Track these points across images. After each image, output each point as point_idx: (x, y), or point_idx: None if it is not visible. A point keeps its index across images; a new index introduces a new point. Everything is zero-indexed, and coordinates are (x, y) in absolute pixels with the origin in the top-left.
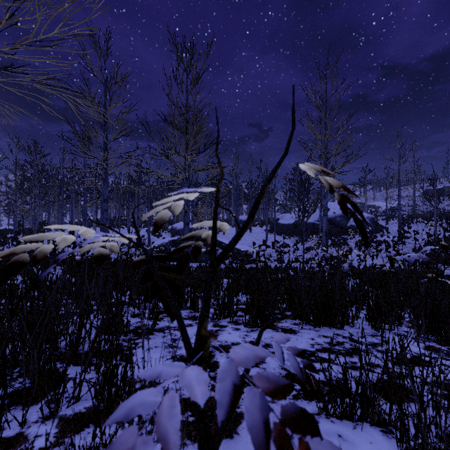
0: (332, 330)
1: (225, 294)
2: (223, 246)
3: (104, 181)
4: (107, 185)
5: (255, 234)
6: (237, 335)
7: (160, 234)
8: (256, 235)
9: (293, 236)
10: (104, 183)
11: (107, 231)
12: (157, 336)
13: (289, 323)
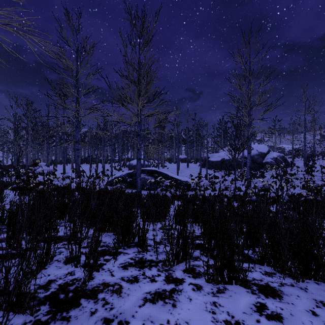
0: (322, 286)
1: (179, 235)
2: (168, 177)
3: (76, 127)
4: (78, 130)
5: (191, 168)
6: (201, 305)
7: (120, 168)
8: (192, 169)
9: (220, 170)
10: (76, 128)
11: (79, 166)
12: (83, 311)
13: (258, 271)
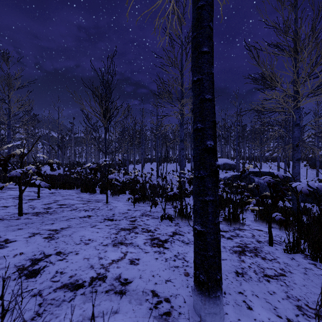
0: None
1: None
2: None
3: (181, 125)
4: (183, 128)
5: None
6: None
7: None
8: None
9: None
10: (181, 126)
11: (183, 166)
12: None
13: None
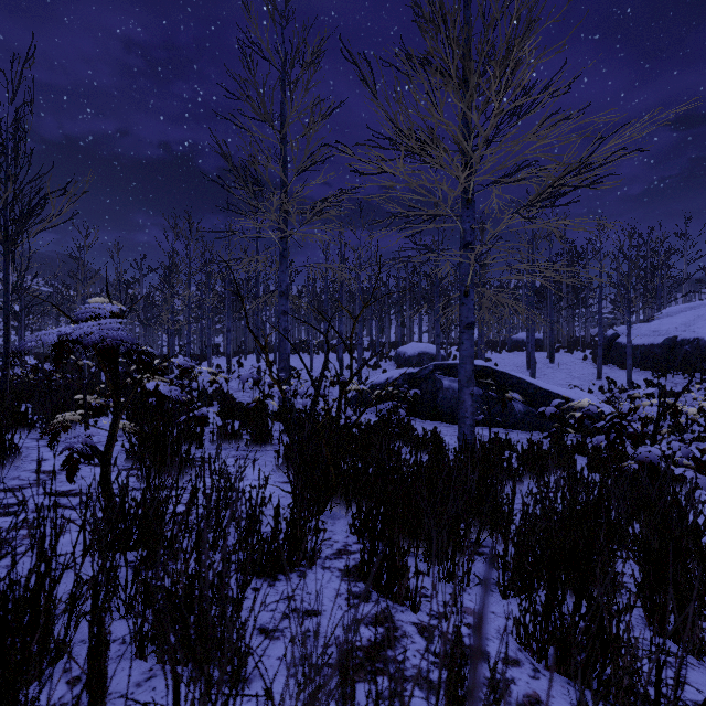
0: None
1: None
2: (527, 389)
3: (281, 258)
4: (286, 264)
5: (564, 366)
6: None
7: (377, 364)
8: (567, 368)
9: (666, 372)
10: (281, 260)
11: (287, 354)
12: None
13: None
